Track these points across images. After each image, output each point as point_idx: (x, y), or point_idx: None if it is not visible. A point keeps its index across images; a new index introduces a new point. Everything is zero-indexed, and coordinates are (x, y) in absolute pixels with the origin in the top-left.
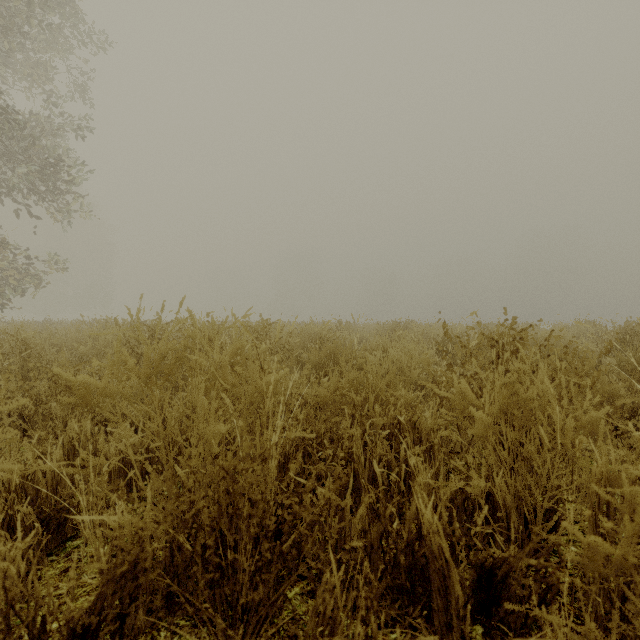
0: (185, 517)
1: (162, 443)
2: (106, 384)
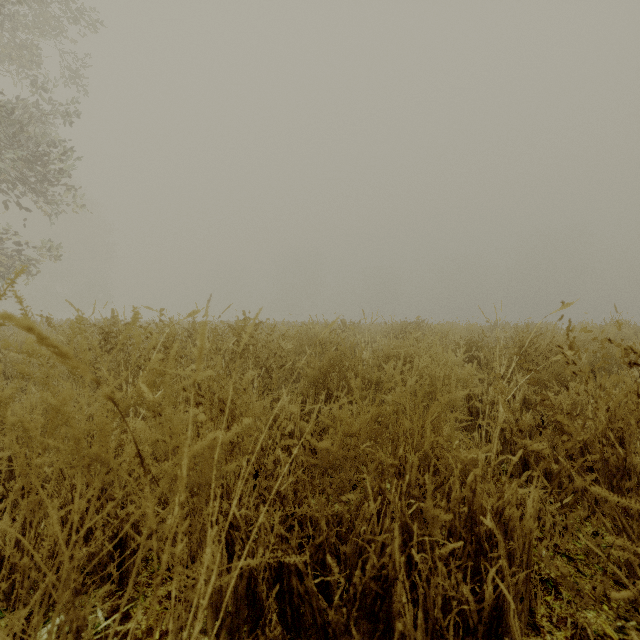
0: None
1: None
2: None
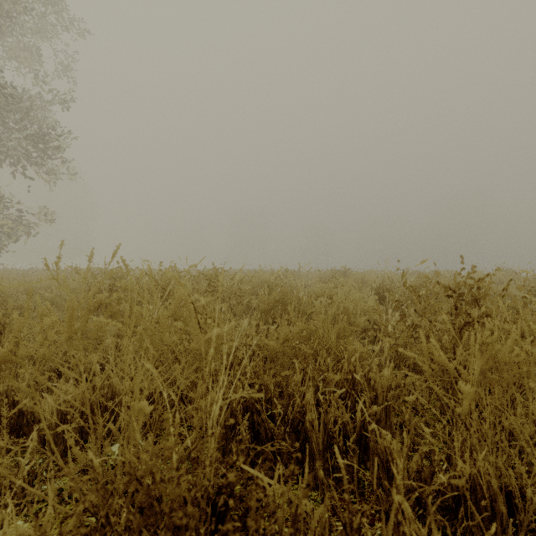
0: None
1: (88, 411)
2: (11, 348)
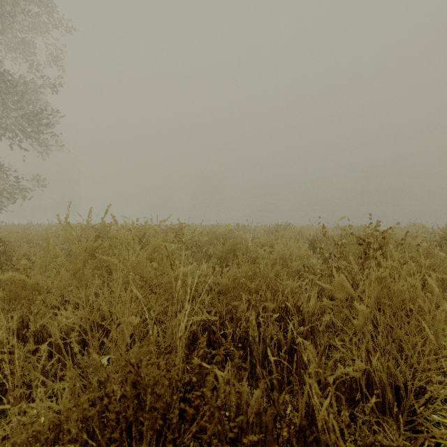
0: (89, 414)
1: (88, 327)
2: (35, 279)
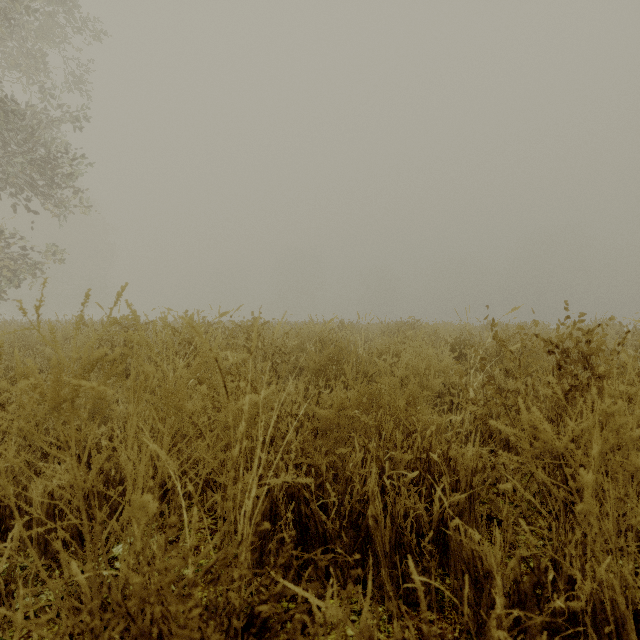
0: None
1: (81, 503)
2: None
